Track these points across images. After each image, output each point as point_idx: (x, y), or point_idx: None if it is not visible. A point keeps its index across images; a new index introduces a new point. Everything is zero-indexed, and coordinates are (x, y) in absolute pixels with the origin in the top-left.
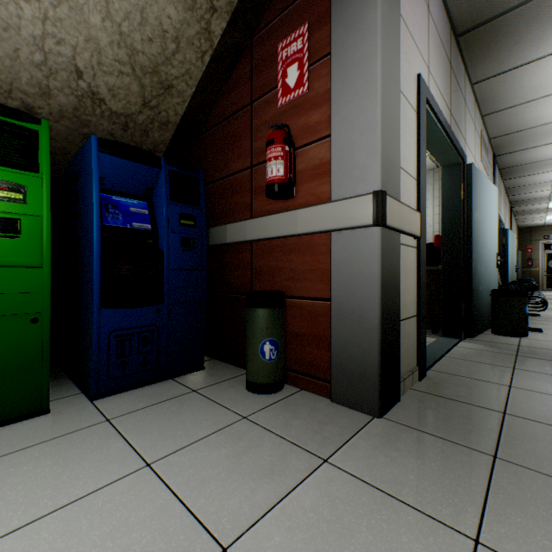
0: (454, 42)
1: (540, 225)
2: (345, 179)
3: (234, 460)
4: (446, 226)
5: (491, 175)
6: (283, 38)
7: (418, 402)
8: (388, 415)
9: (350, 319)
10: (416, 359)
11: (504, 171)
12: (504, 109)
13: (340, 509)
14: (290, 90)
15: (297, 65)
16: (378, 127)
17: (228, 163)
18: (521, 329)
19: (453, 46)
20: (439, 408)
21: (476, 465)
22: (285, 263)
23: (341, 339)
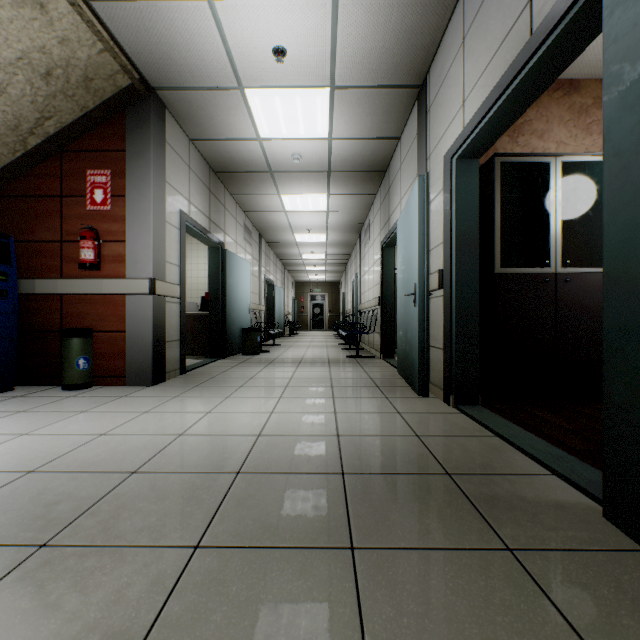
0: (214, 174)
1: (308, 281)
2: (135, 268)
3: (74, 403)
4: (212, 287)
5: (257, 248)
6: (92, 168)
7: (176, 380)
8: (158, 385)
9: (138, 341)
10: (180, 364)
11: (270, 244)
12: (255, 211)
13: (130, 401)
14: (97, 203)
15: (103, 192)
16: (152, 247)
17: (35, 231)
18: (256, 351)
19: (213, 177)
20: (184, 380)
21: (188, 388)
22: (94, 310)
23: (132, 352)
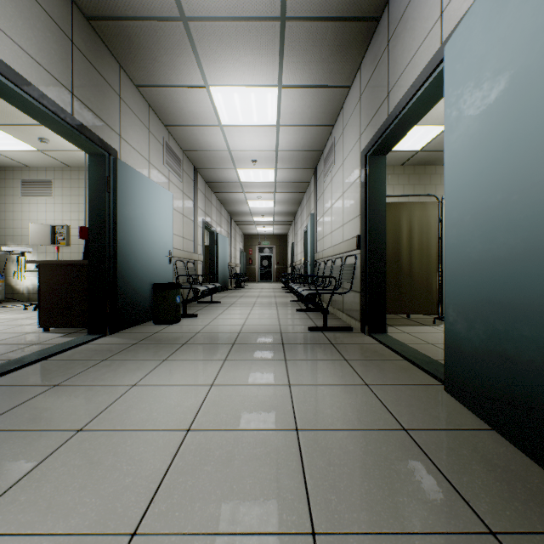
0: (88, 24)
1: (256, 234)
2: None
3: None
4: (93, 218)
5: (190, 184)
6: None
7: None
8: None
9: None
10: None
11: (210, 184)
12: (180, 125)
13: None
14: None
15: None
16: None
17: None
18: (173, 317)
19: (82, 26)
20: None
21: None
22: None
23: None
